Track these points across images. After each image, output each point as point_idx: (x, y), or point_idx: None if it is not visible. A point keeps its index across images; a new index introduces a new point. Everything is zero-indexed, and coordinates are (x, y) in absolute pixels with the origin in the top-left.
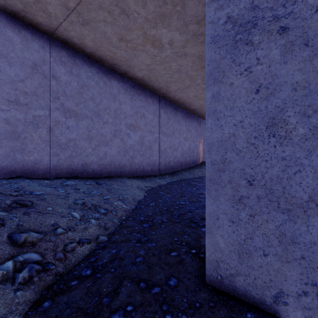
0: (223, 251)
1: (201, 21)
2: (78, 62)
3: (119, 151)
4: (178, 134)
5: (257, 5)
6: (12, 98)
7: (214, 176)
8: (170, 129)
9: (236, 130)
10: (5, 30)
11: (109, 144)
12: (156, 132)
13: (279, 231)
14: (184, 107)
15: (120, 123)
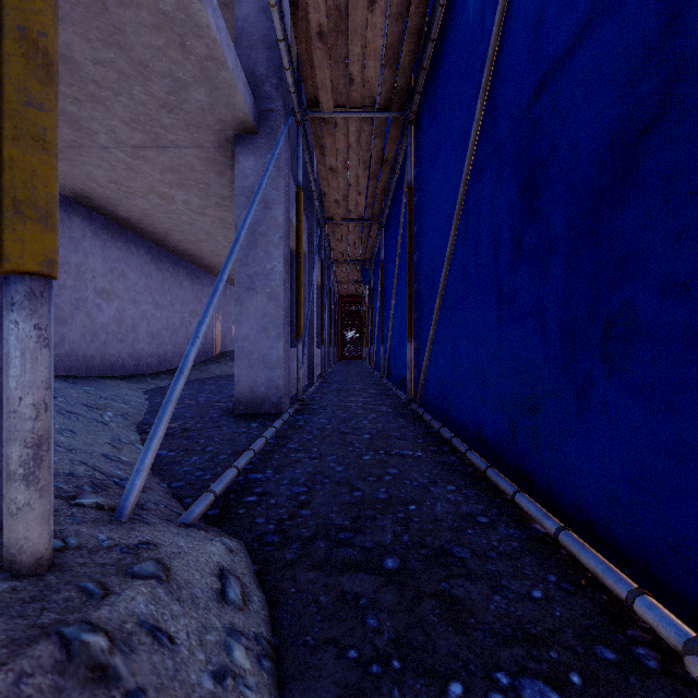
0: (244, 393)
1: (227, 198)
2: None
3: (83, 334)
4: (180, 306)
5: (259, 274)
6: None
7: (239, 355)
8: (167, 297)
9: (250, 331)
10: None
11: (68, 322)
12: (143, 302)
13: (267, 377)
14: (190, 260)
15: (86, 288)
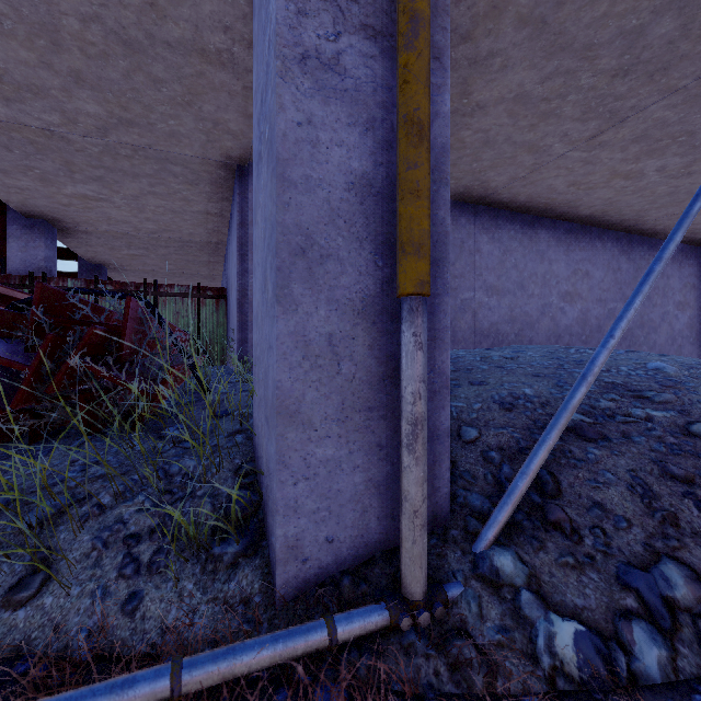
0: None
1: None
2: (633, 246)
3: (666, 339)
4: None
5: None
6: (598, 297)
7: None
8: None
9: None
10: (595, 242)
11: (657, 331)
12: None
13: None
14: None
15: (667, 304)
